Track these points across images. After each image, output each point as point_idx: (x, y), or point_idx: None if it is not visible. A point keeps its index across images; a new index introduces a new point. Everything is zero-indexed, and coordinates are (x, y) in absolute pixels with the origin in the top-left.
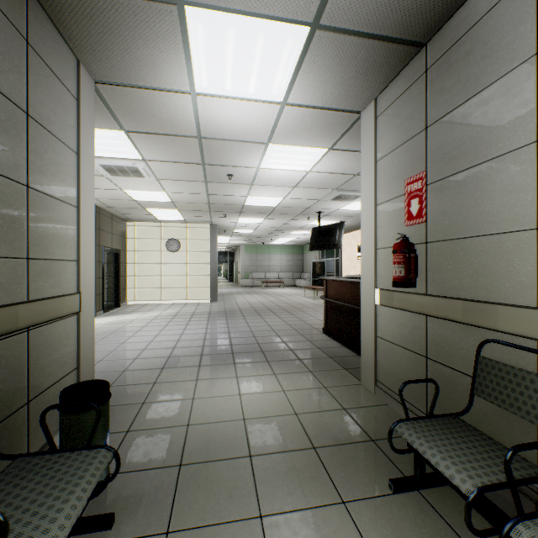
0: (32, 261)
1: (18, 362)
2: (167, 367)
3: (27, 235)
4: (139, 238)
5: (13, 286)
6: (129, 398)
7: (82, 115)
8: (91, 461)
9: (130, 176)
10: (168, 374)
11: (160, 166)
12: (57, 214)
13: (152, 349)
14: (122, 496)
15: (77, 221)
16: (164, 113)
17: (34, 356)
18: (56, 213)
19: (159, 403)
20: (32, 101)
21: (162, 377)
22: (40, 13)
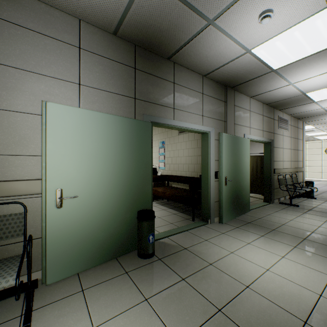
0: (297, 161)
1: (296, 177)
2: (325, 192)
3: (297, 157)
4: (308, 149)
5: (296, 165)
6: (314, 193)
7: (303, 132)
8: (313, 187)
9: (309, 132)
10: (326, 193)
11: (322, 127)
12: (300, 153)
13: (319, 189)
14: (316, 198)
15: (302, 153)
16: (324, 121)
17: (298, 177)
18: (300, 153)
19: (323, 195)
20: (297, 136)
21: (324, 193)
22: (298, 121)
